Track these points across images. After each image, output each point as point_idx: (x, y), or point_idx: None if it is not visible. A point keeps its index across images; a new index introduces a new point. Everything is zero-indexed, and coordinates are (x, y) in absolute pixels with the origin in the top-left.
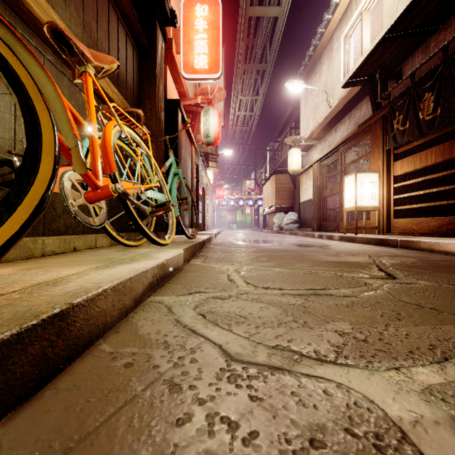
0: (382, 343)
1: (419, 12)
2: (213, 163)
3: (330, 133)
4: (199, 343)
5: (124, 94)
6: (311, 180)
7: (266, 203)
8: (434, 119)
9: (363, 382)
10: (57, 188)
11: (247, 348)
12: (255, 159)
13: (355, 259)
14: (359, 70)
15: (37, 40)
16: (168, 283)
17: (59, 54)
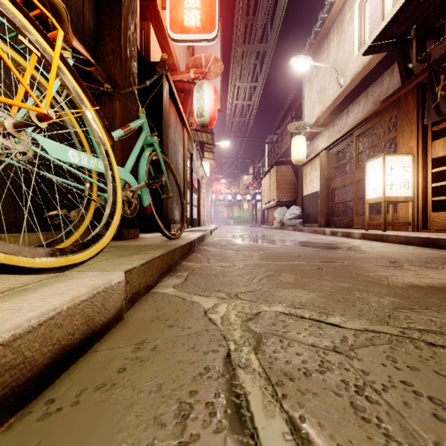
0: None
1: None
2: (209, 154)
3: (340, 116)
4: None
5: None
6: (317, 170)
7: (266, 197)
8: None
9: None
10: None
11: None
12: (253, 152)
13: None
14: (388, 28)
15: None
16: None
17: None
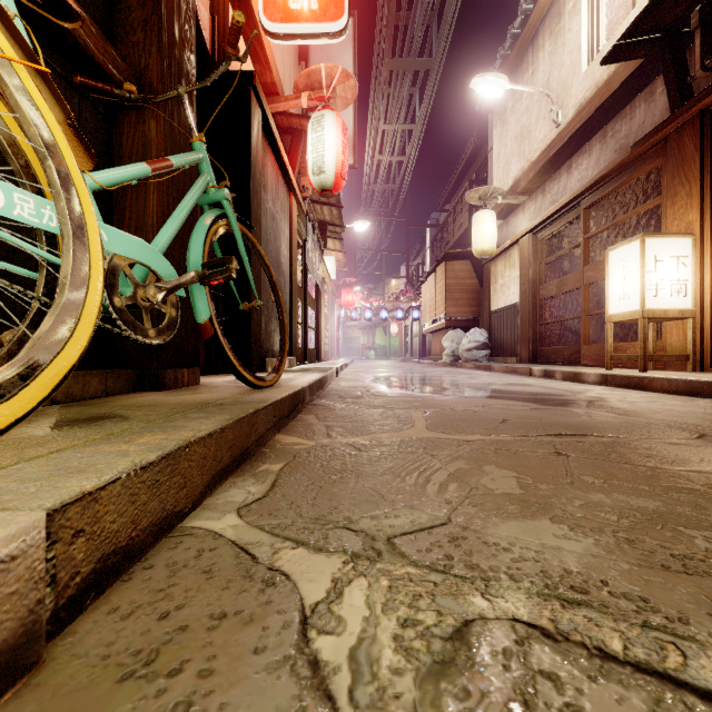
0: None
1: None
2: (335, 242)
3: (555, 176)
4: None
5: None
6: (516, 268)
7: (429, 314)
8: None
9: None
10: None
11: None
12: (407, 241)
13: None
14: (649, 12)
15: None
16: None
17: None
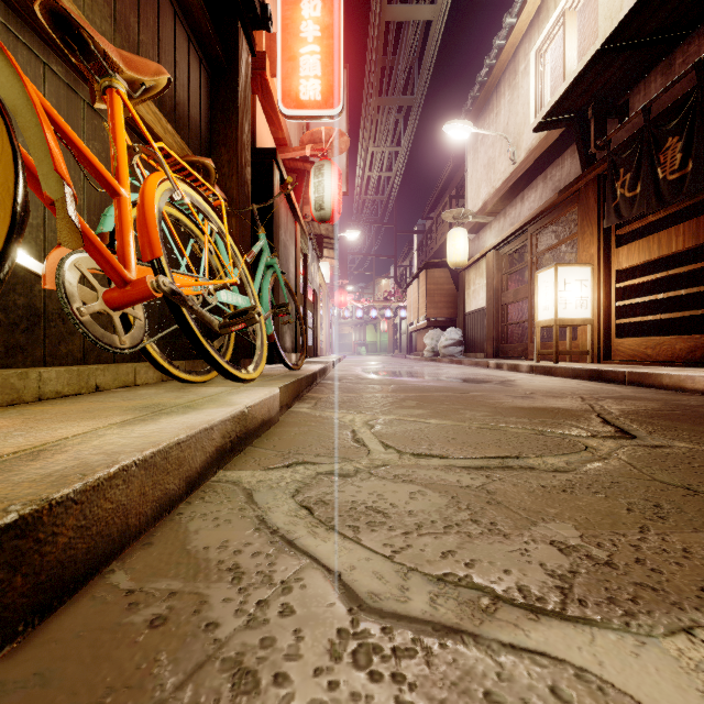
0: (643, 568)
1: (659, 8)
2: (330, 251)
3: (513, 204)
4: (299, 570)
5: (184, 136)
6: (484, 277)
7: (413, 314)
8: (682, 178)
9: (629, 666)
10: (52, 283)
11: (389, 581)
12: (395, 246)
13: (560, 403)
14: (561, 103)
15: (32, 36)
16: (251, 446)
17: (71, 62)
